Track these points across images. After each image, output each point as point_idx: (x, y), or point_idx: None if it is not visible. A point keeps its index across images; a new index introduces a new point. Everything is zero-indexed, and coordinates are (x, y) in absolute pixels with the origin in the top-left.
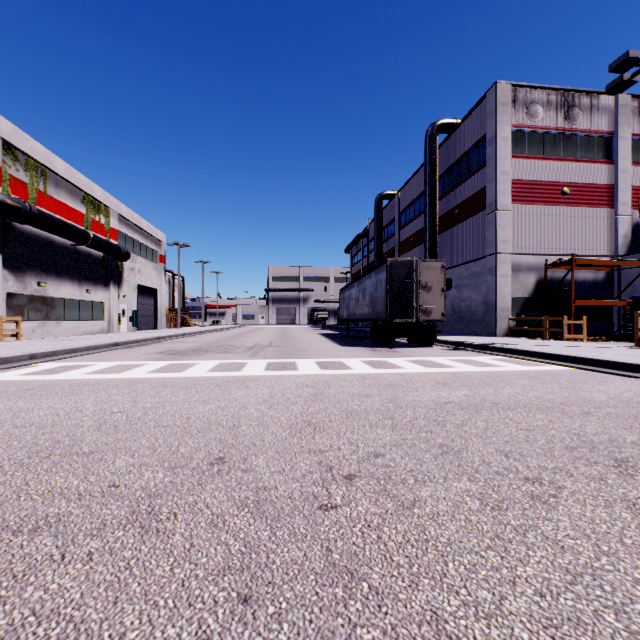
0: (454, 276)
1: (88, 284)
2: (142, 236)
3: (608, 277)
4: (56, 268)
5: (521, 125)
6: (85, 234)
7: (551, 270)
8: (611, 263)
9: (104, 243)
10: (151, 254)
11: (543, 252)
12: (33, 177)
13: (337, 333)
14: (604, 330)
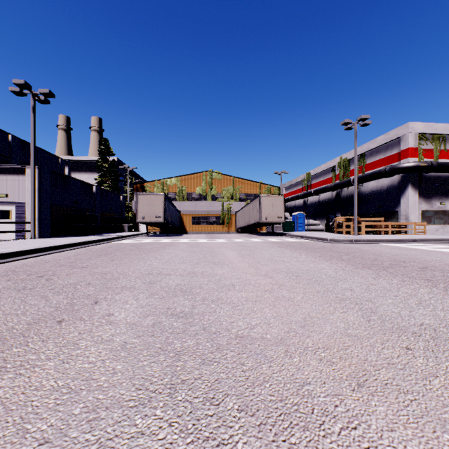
0: None
1: None
2: None
3: None
4: None
5: None
6: None
7: None
8: None
9: None
10: None
11: None
12: (436, 144)
13: None
14: None
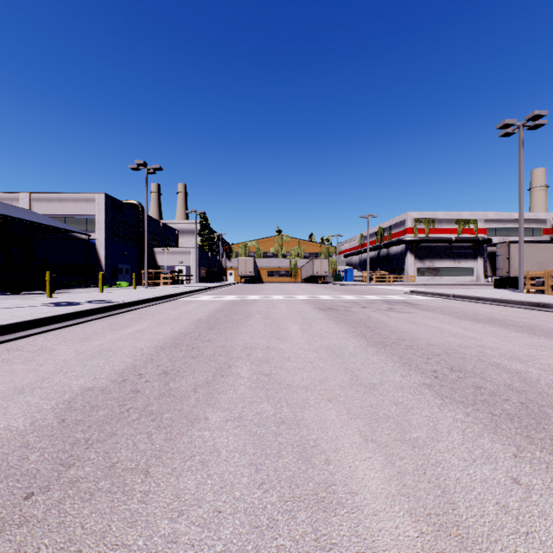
0: None
1: (460, 260)
2: (515, 223)
3: None
4: (439, 256)
5: None
6: (449, 240)
7: None
8: None
9: (463, 240)
10: (530, 231)
11: None
12: (427, 225)
13: None
14: None
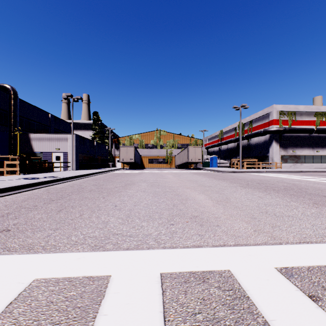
0: None
1: (317, 148)
2: None
3: None
4: (300, 144)
5: None
6: (311, 130)
7: None
8: None
9: (323, 130)
10: None
11: None
12: (290, 117)
13: None
14: None
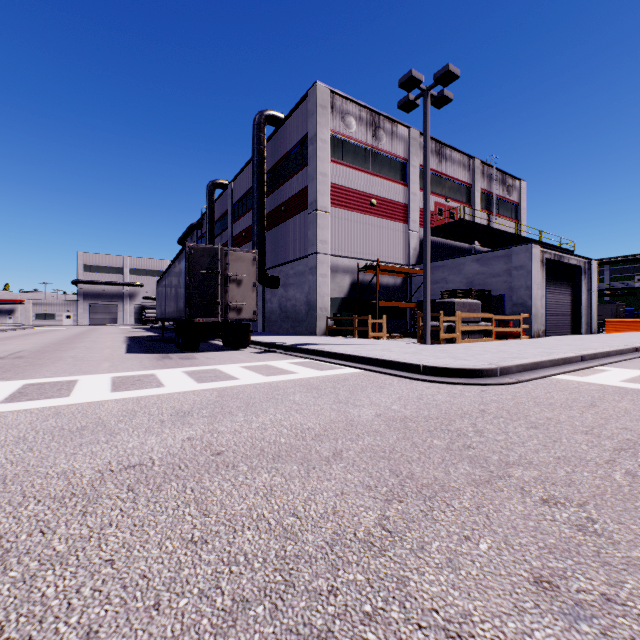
0: (282, 274)
1: None
2: None
3: (404, 283)
4: None
5: (338, 132)
6: None
7: (363, 273)
8: (405, 270)
9: None
10: None
11: (356, 256)
12: None
13: (154, 335)
14: (401, 328)
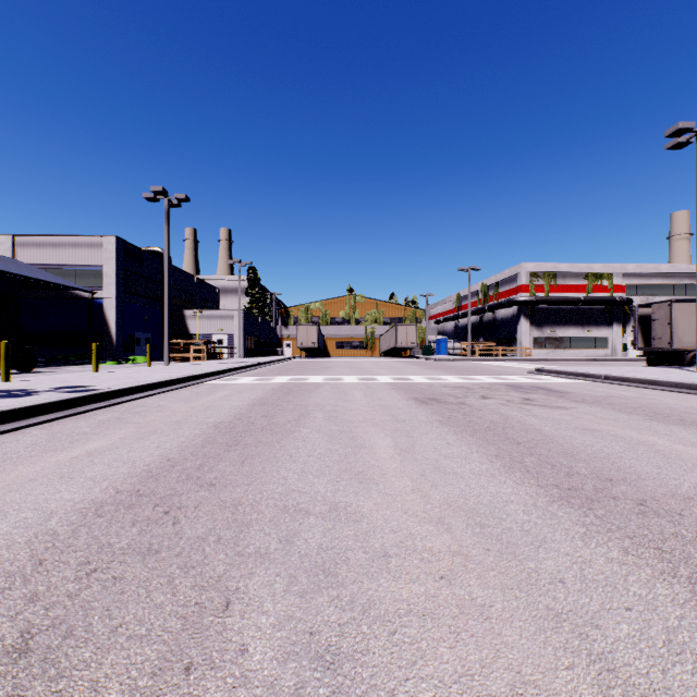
0: None
1: (590, 327)
2: (663, 278)
3: None
4: (562, 321)
5: None
6: (576, 300)
7: None
8: None
9: (594, 301)
10: (682, 289)
11: None
12: (547, 280)
13: None
14: None
